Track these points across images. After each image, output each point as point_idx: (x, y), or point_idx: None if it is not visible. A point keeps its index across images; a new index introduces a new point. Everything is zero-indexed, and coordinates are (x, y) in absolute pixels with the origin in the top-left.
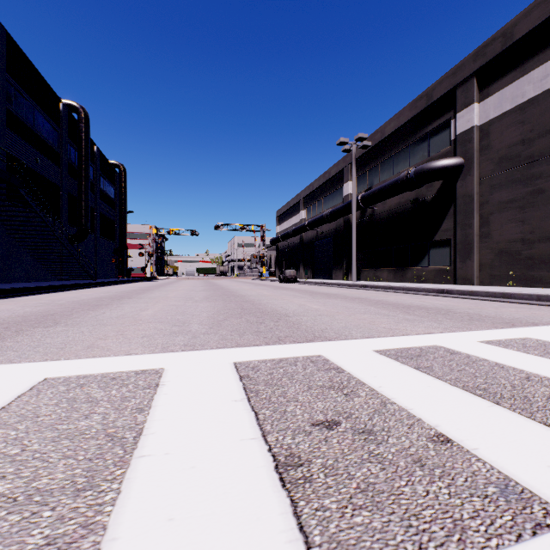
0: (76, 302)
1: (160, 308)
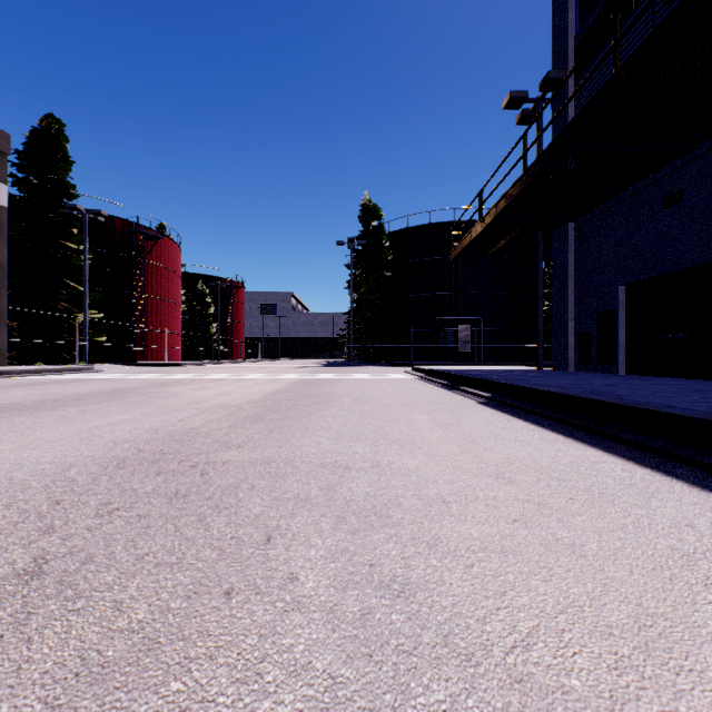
0: (320, 396)
1: (230, 387)
